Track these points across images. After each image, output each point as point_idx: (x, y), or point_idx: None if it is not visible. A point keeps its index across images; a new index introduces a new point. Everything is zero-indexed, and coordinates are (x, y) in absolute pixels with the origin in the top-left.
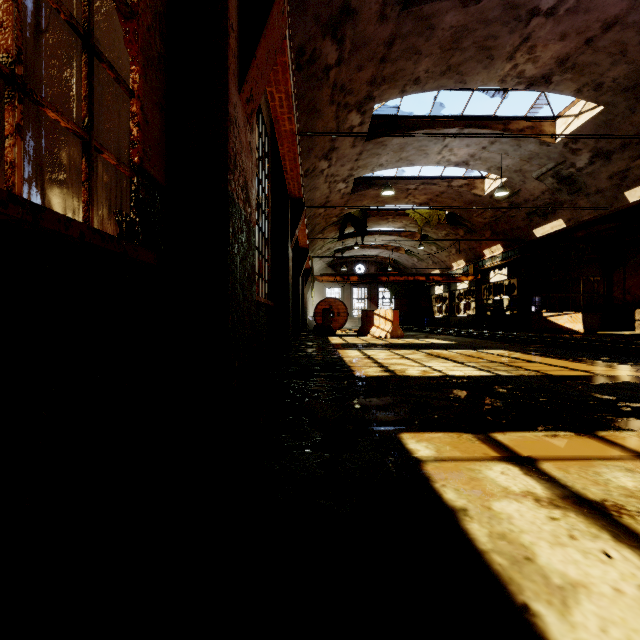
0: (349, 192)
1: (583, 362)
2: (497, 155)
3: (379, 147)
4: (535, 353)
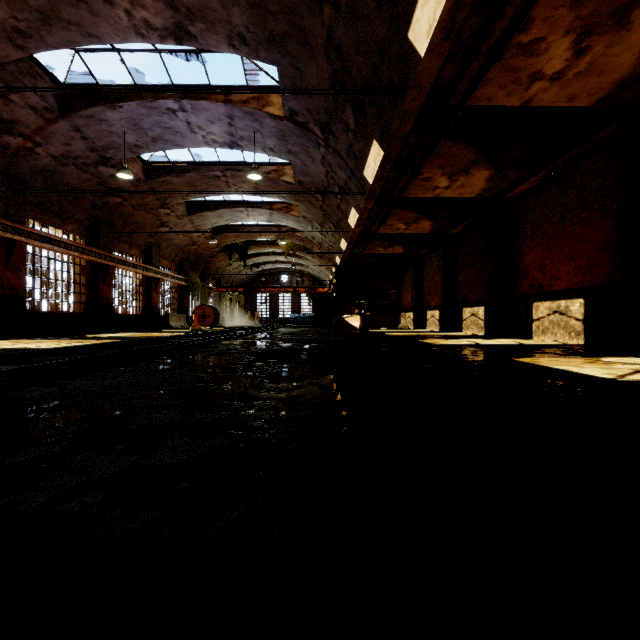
0: (210, 236)
1: None
2: (282, 219)
3: (202, 217)
4: None
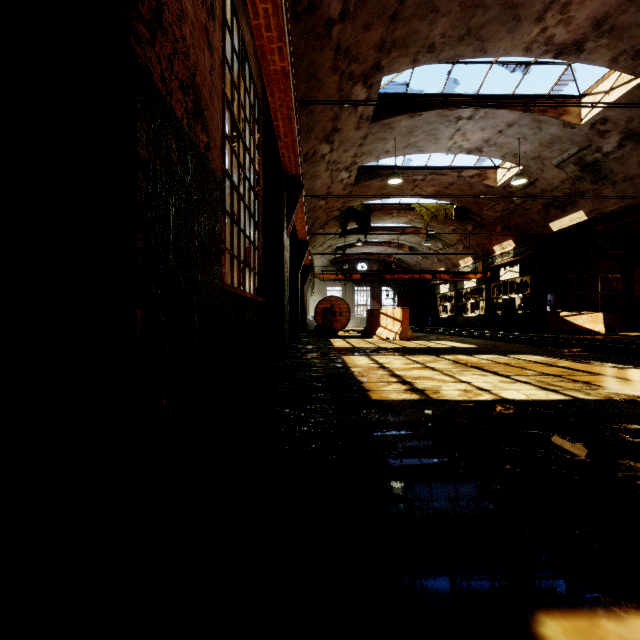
0: (352, 183)
1: None
2: (514, 140)
3: (386, 130)
4: (585, 360)
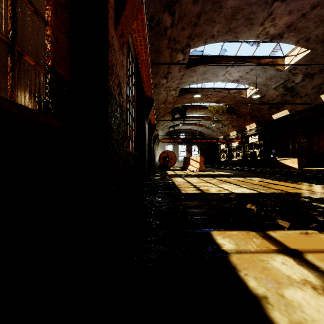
0: (177, 96)
1: (304, 185)
2: (254, 76)
3: (192, 72)
4: (277, 179)
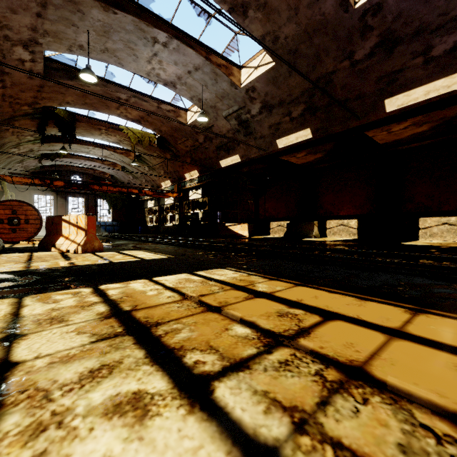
0: (41, 72)
1: (370, 296)
2: (199, 85)
3: (73, 11)
4: (272, 273)
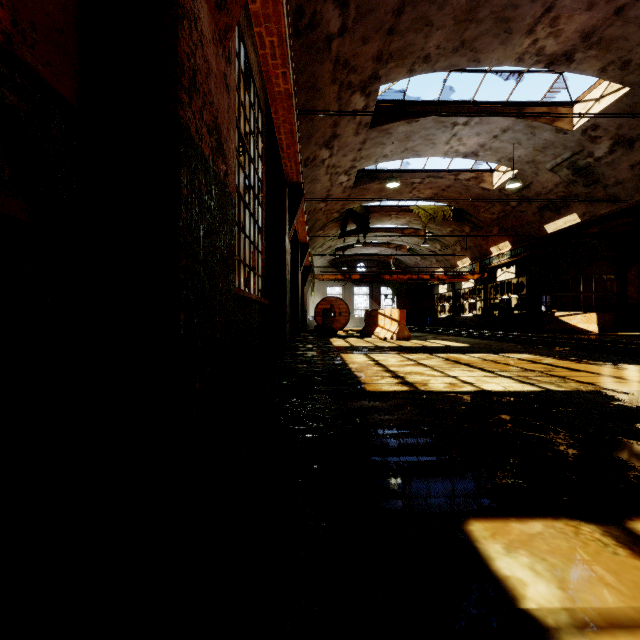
0: (351, 186)
1: (636, 370)
2: (509, 145)
3: (384, 135)
4: (568, 358)
